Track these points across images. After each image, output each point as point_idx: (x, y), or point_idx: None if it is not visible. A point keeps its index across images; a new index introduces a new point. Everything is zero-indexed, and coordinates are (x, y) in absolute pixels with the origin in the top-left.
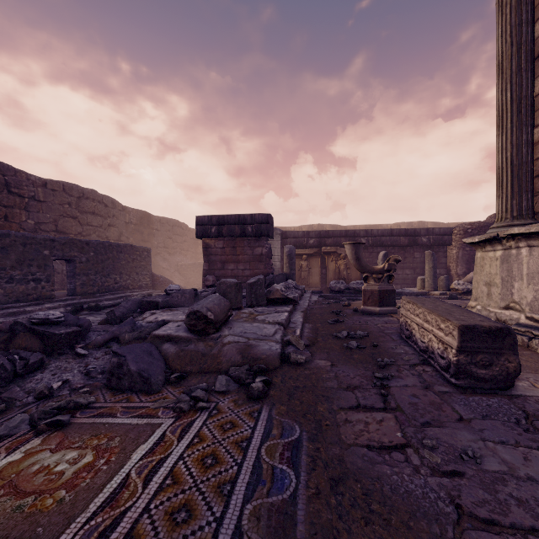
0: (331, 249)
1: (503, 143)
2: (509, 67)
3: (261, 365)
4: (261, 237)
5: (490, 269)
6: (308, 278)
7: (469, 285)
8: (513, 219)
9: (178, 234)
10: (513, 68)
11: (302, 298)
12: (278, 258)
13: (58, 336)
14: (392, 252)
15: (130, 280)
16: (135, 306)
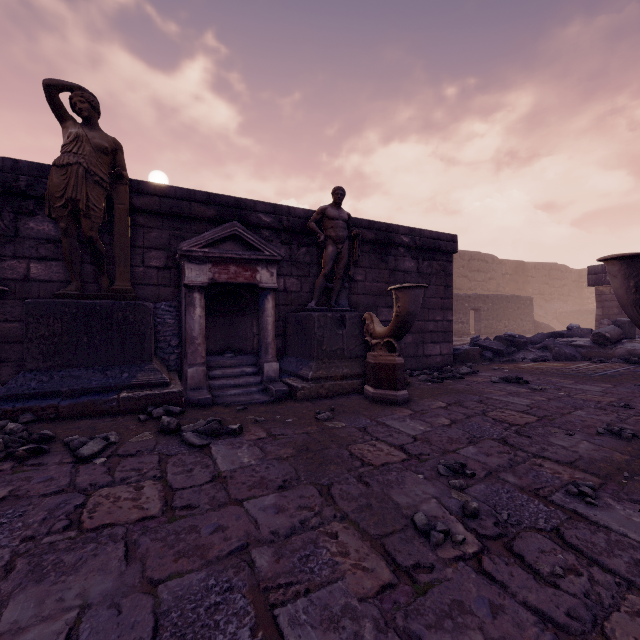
0: None
1: None
2: None
3: None
4: None
5: None
6: None
7: None
8: None
9: (555, 278)
10: None
11: None
12: None
13: (520, 342)
14: None
15: (516, 325)
16: (542, 337)
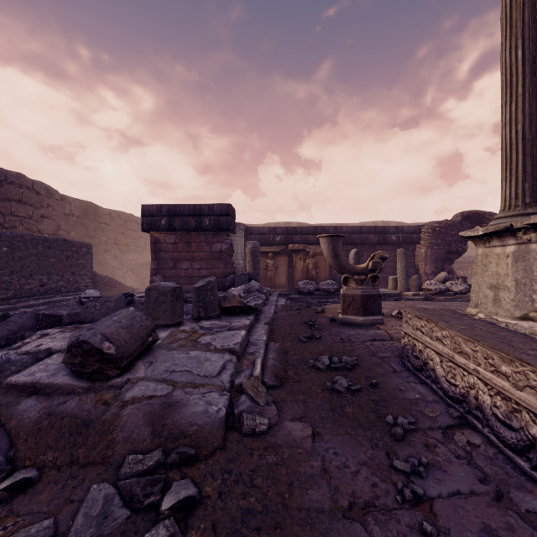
0: (299, 247)
1: (512, 113)
2: (521, 19)
3: (186, 450)
4: (220, 231)
5: (497, 268)
6: (275, 278)
7: (441, 285)
8: (525, 206)
9: (132, 229)
10: (525, 20)
11: (268, 303)
12: (241, 256)
13: None
14: (361, 250)
15: (64, 282)
16: (34, 320)
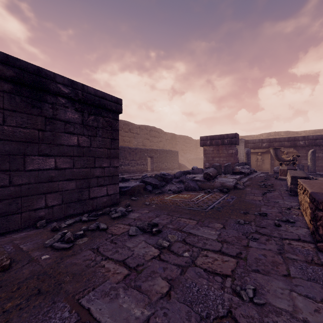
0: None
1: None
2: None
3: (227, 187)
4: (232, 144)
5: None
6: (262, 165)
7: None
8: None
9: (187, 143)
10: None
11: (252, 174)
12: (242, 154)
13: (168, 178)
14: None
15: (171, 165)
16: (181, 173)
